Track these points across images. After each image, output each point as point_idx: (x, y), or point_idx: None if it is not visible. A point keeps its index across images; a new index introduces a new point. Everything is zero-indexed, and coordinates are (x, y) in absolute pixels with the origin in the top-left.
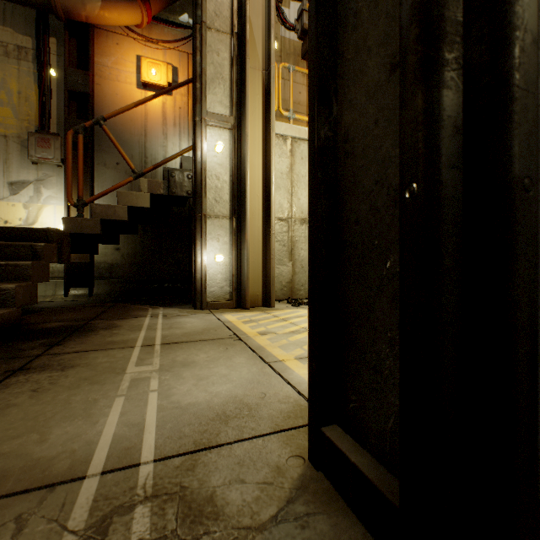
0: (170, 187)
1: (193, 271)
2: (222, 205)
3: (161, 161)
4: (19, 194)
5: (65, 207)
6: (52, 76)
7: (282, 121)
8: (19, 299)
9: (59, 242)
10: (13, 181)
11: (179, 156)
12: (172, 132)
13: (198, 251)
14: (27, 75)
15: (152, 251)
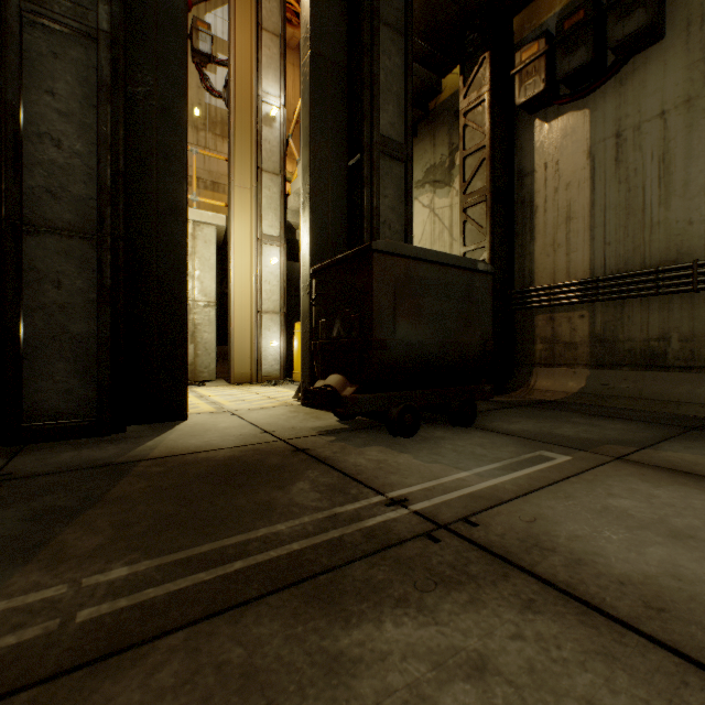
0: None
1: None
2: None
3: None
4: None
5: None
6: None
7: (207, 193)
8: None
9: None
10: None
11: None
12: None
13: None
14: None
15: None
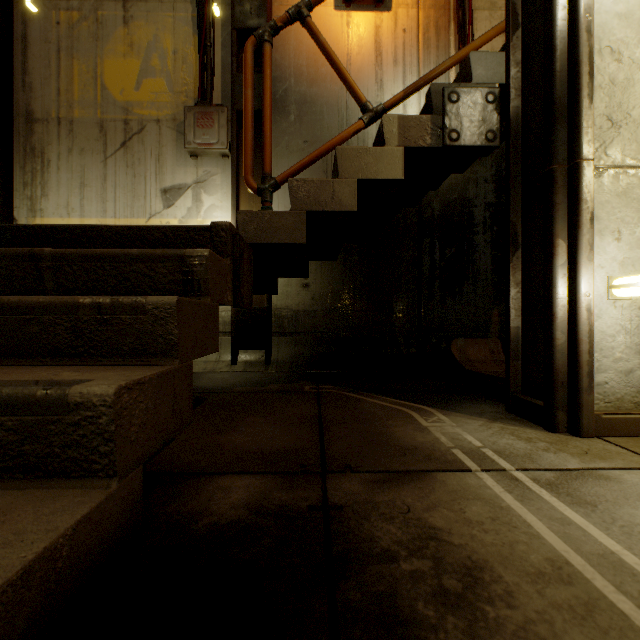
0: (447, 128)
1: (511, 324)
2: (627, 134)
3: (419, 79)
4: (174, 206)
5: (232, 219)
6: (215, 17)
7: None
8: (133, 437)
9: (235, 257)
10: (167, 187)
11: (455, 64)
12: (390, 75)
13: (560, 267)
14: (184, 24)
15: (358, 288)
